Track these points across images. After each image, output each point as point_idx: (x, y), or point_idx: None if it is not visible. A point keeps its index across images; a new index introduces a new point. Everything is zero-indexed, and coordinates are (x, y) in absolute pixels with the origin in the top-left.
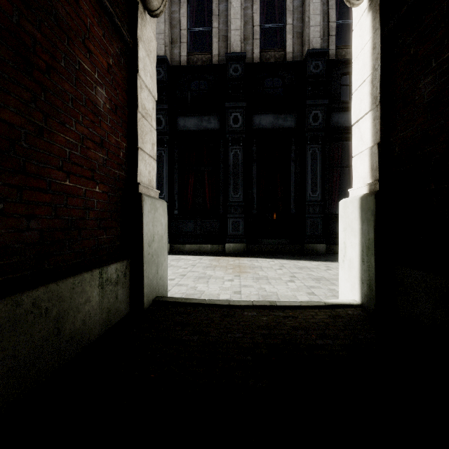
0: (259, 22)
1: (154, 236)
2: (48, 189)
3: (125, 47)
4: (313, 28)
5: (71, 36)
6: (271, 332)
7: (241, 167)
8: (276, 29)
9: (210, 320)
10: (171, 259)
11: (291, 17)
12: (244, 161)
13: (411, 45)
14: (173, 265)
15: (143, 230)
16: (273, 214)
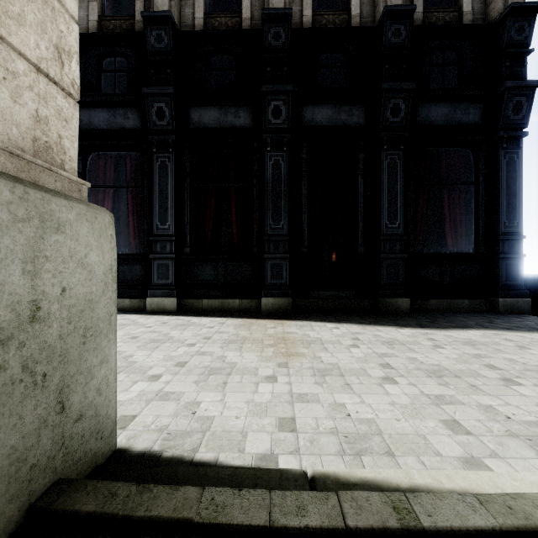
0: None
1: (42, 306)
2: None
3: None
4: None
5: None
6: None
7: (285, 183)
8: None
9: None
10: (174, 325)
11: None
12: (289, 175)
13: None
14: (172, 338)
15: None
16: (332, 254)
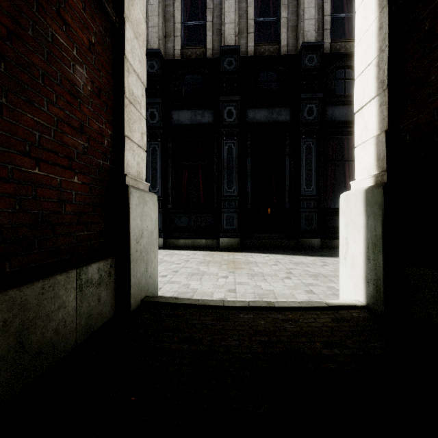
0: (253, 16)
1: (143, 232)
2: (9, 177)
3: (110, 26)
4: (307, 21)
5: (42, 2)
6: (271, 339)
7: (235, 161)
8: (271, 23)
9: (203, 324)
10: (164, 255)
11: (285, 11)
12: (238, 155)
13: (426, 20)
14: (166, 260)
15: (130, 225)
16: (268, 208)
